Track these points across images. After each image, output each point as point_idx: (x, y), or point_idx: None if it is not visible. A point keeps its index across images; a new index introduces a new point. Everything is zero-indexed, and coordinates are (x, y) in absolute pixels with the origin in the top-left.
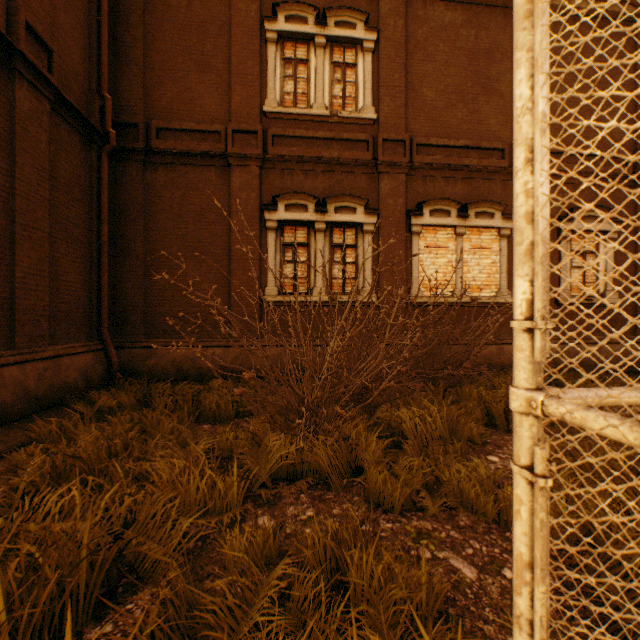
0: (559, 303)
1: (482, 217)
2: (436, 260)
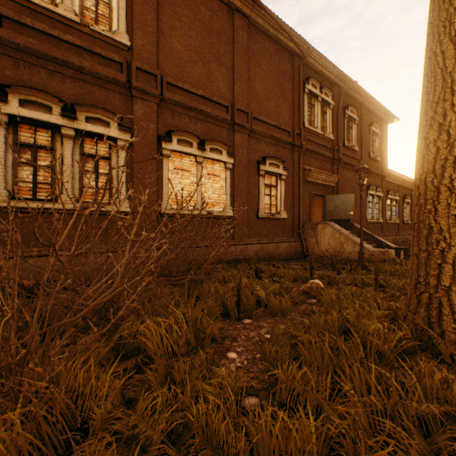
0: (259, 217)
1: (215, 152)
2: (182, 180)
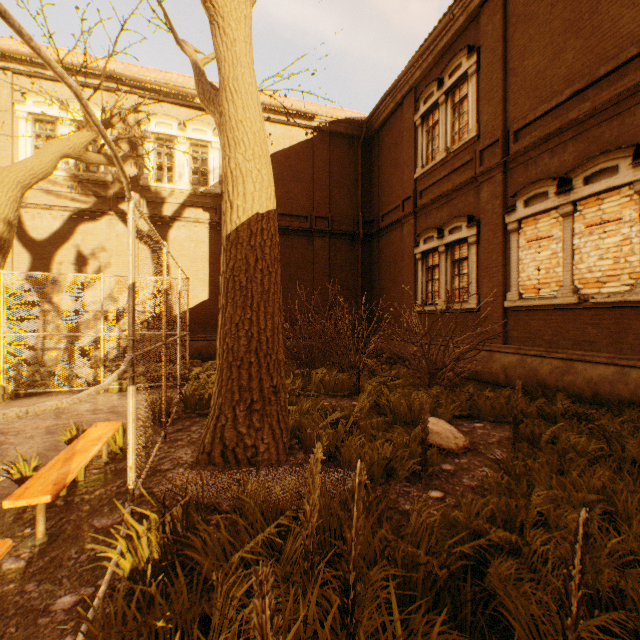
0: None
1: (600, 178)
2: (538, 255)
